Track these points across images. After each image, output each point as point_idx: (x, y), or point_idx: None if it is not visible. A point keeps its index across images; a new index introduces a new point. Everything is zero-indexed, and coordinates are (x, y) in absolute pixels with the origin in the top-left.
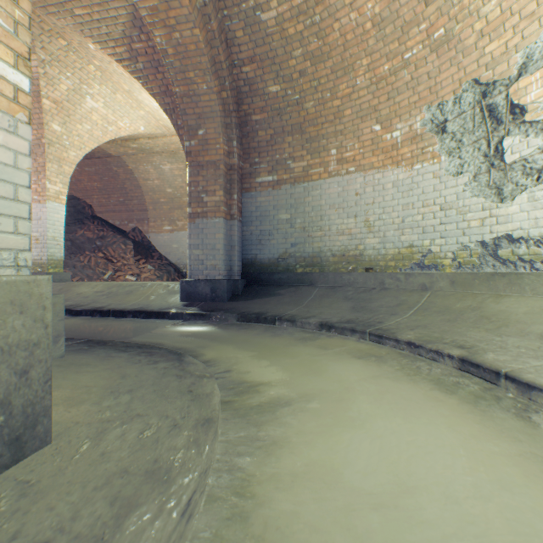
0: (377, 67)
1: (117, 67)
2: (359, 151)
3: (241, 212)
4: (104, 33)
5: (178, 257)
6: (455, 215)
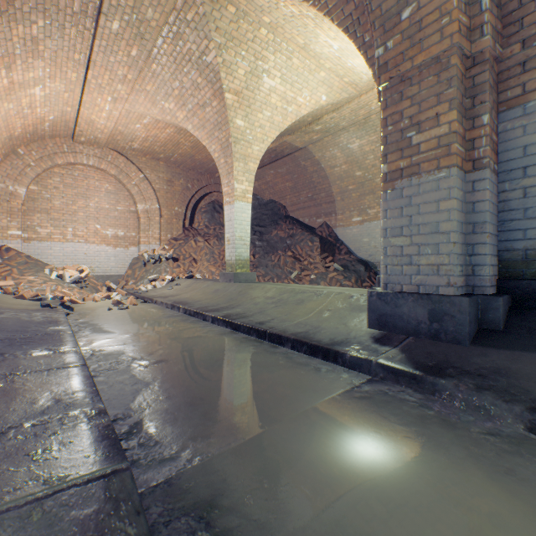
0: None
1: (284, 6)
2: None
3: (495, 153)
4: None
5: (369, 253)
6: None
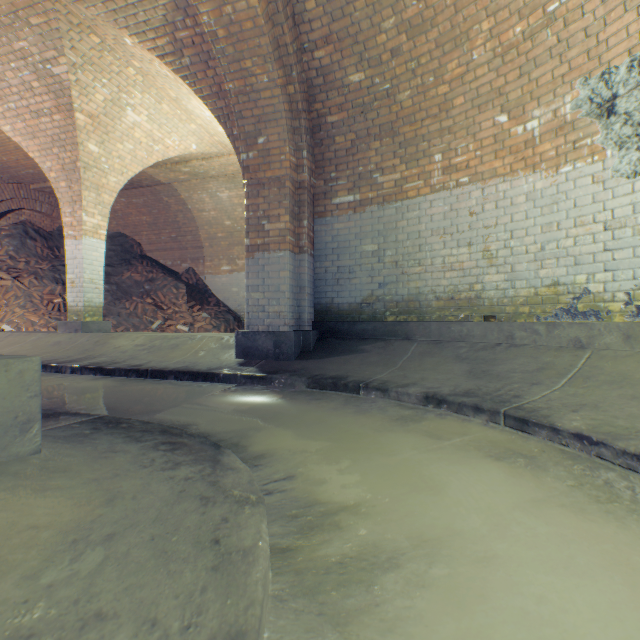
0: (505, 31)
1: (160, 66)
2: (475, 154)
3: (313, 243)
4: (142, 21)
5: (238, 303)
6: (630, 237)
